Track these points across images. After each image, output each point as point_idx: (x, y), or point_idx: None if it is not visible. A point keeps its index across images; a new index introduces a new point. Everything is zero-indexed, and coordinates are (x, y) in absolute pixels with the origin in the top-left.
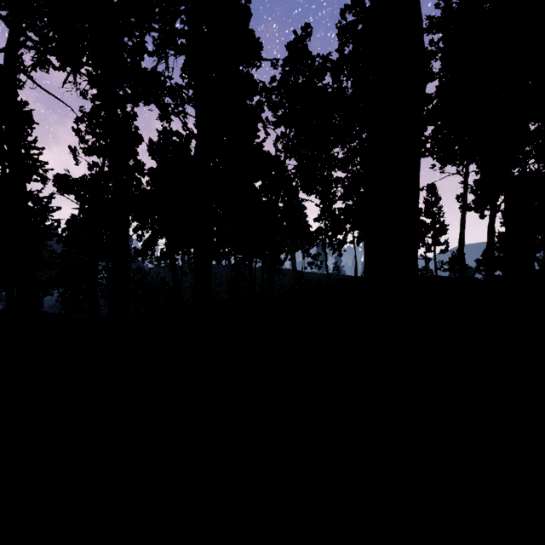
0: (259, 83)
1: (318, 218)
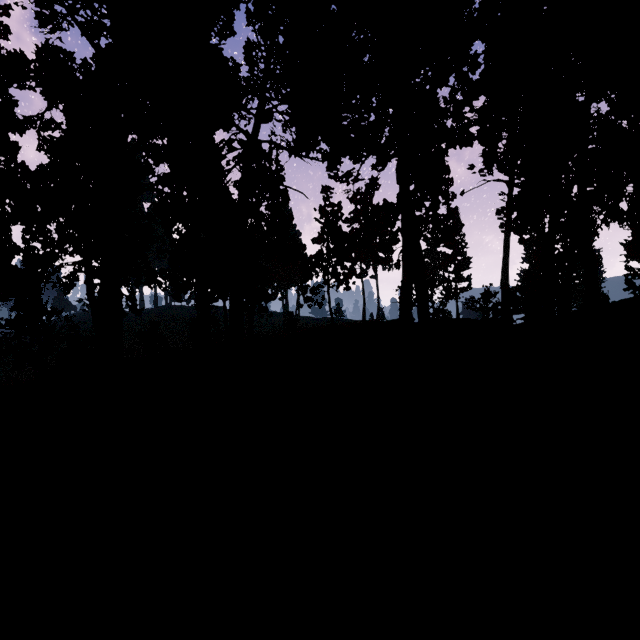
0: None
1: (319, 237)
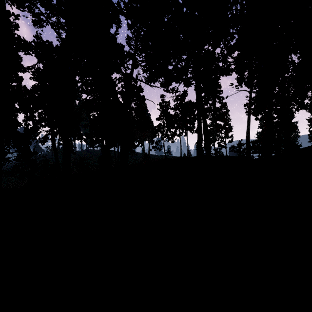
0: (116, 6)
1: (159, 117)
